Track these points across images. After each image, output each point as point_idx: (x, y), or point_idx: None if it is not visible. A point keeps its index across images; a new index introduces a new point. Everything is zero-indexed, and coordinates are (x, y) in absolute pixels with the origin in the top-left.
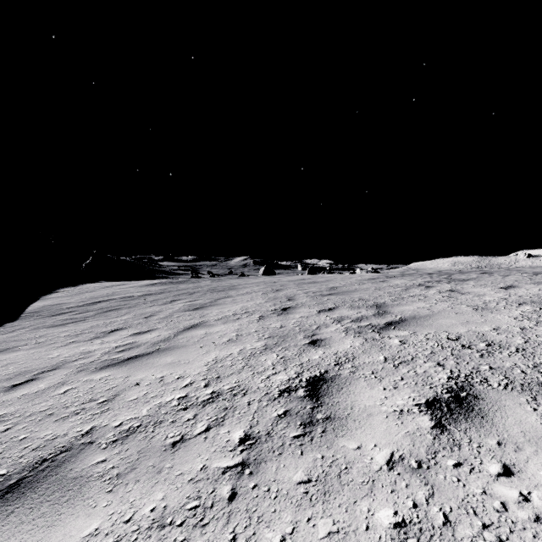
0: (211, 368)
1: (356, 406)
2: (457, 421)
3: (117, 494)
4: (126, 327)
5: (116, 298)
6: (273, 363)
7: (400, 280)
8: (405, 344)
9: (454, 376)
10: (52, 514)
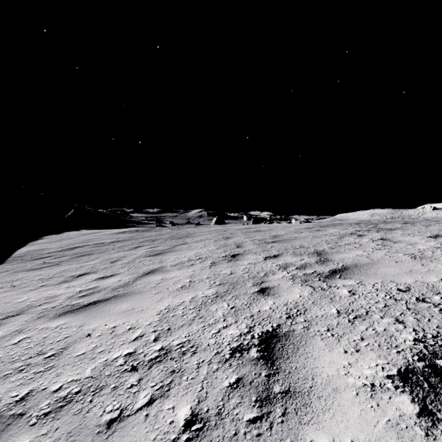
0: (162, 318)
1: (317, 376)
2: None
3: None
4: (93, 271)
5: (90, 244)
6: (224, 314)
7: (333, 229)
8: (354, 295)
9: (420, 337)
10: None
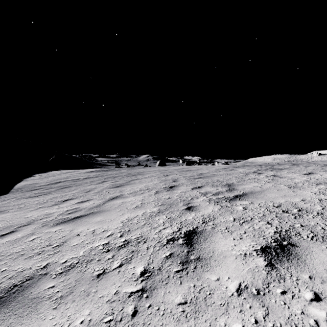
0: (124, 225)
1: (216, 251)
2: (282, 261)
3: (59, 310)
4: (74, 198)
5: (69, 180)
6: (164, 222)
7: (242, 169)
8: (246, 209)
9: (278, 231)
10: (16, 324)
